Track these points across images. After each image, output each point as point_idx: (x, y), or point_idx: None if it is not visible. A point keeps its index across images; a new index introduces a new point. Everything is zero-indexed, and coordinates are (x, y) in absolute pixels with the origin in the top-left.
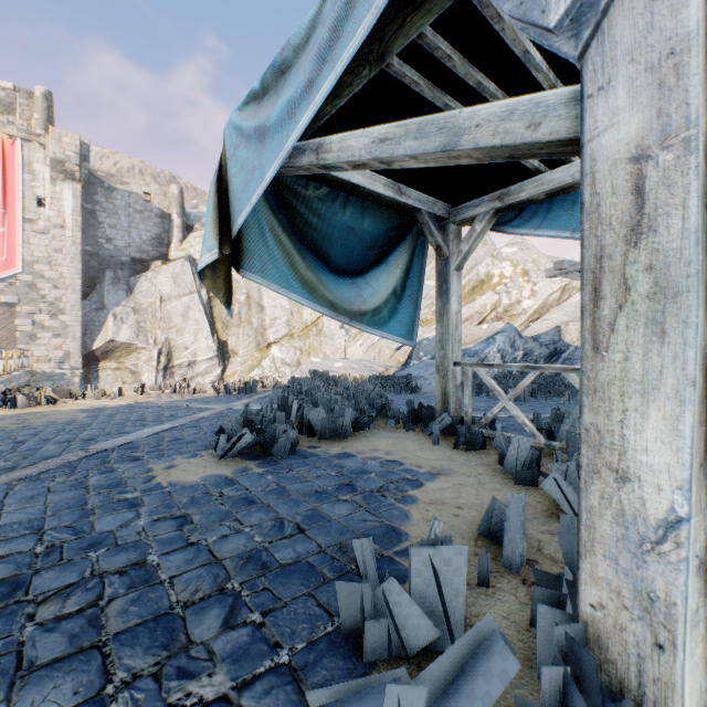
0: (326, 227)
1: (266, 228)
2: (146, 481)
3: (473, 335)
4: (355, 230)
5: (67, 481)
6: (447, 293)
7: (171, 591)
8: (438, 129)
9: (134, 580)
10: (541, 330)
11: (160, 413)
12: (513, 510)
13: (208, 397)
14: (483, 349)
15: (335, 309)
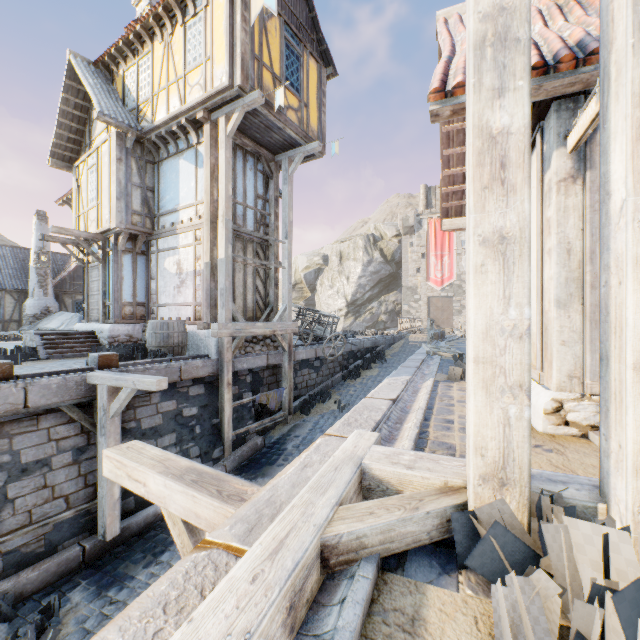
0: None
1: None
2: None
3: None
4: None
5: None
6: None
7: None
8: None
9: None
10: None
11: None
12: None
13: None
14: None
15: None
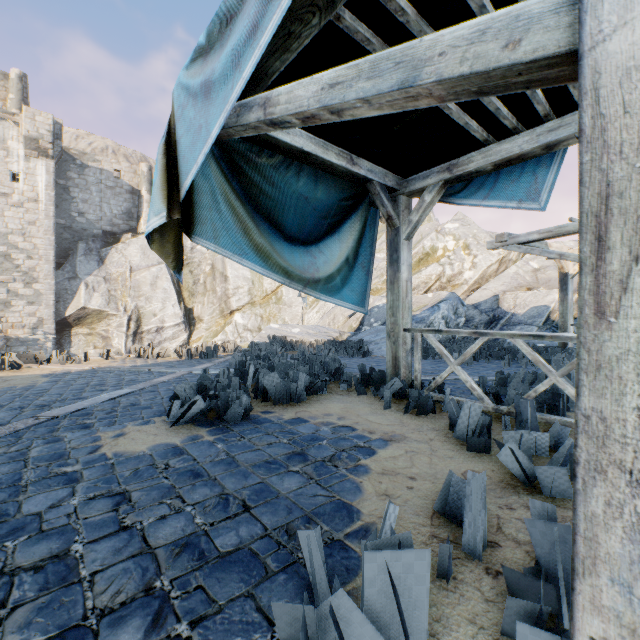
0: (280, 195)
1: (219, 194)
2: (91, 451)
3: (419, 303)
4: (308, 199)
5: (7, 452)
6: (398, 261)
7: (89, 593)
8: (394, 65)
9: (48, 579)
10: (481, 299)
11: (121, 378)
12: (474, 491)
13: (170, 361)
14: (429, 316)
15: (289, 277)
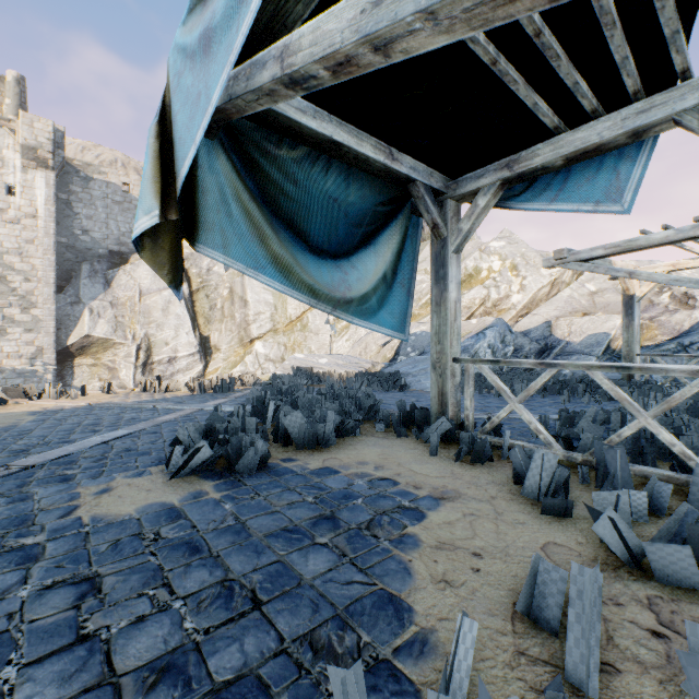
0: (304, 196)
1: (230, 193)
2: (63, 514)
3: (462, 330)
4: (338, 202)
5: None
6: (445, 278)
7: None
8: None
9: None
10: (531, 325)
11: (120, 416)
12: (586, 596)
13: (180, 396)
14: (473, 345)
15: (315, 296)
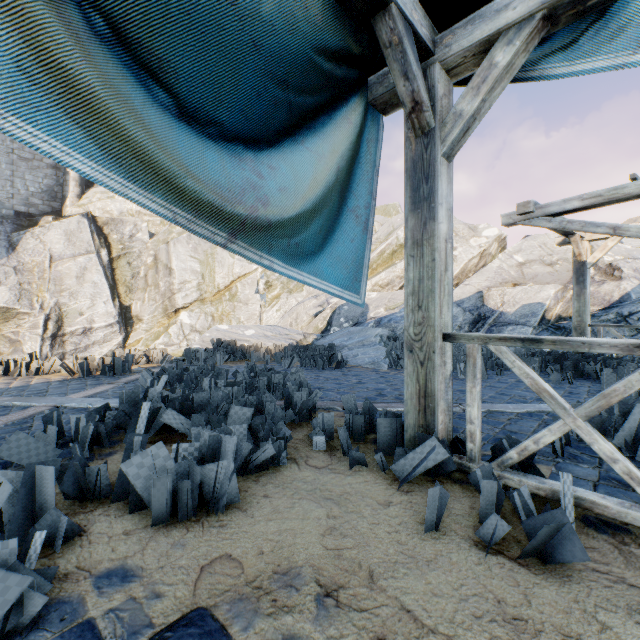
0: None
1: None
2: None
3: (397, 299)
4: (238, 6)
5: None
6: (432, 199)
7: None
8: None
9: None
10: (464, 296)
11: None
12: None
13: (51, 381)
14: None
15: (186, 202)
